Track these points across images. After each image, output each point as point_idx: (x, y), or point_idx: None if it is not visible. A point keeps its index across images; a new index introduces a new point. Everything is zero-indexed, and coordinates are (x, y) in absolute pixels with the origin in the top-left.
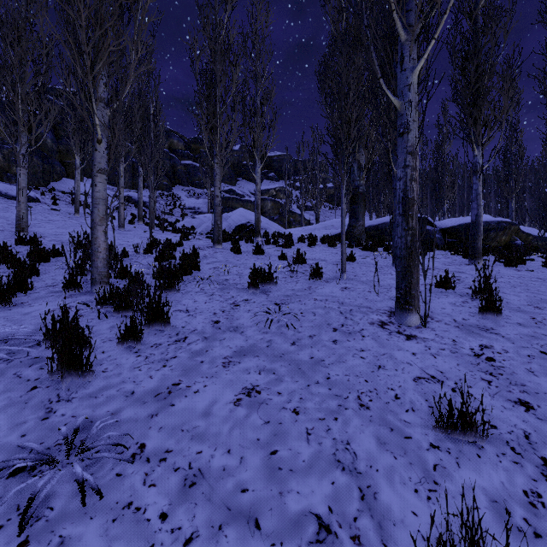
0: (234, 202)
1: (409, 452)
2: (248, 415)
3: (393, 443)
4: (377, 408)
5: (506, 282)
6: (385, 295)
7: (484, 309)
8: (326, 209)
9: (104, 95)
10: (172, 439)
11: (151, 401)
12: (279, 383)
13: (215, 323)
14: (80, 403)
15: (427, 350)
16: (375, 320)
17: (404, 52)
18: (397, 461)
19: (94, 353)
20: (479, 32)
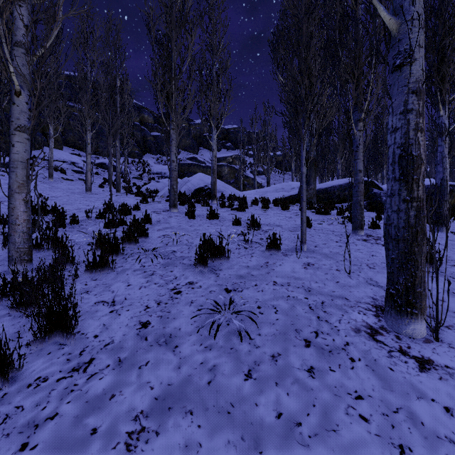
0: (195, 168)
1: None
2: None
3: None
4: None
5: None
6: (359, 276)
7: None
8: (276, 174)
9: (25, 39)
10: None
11: None
12: None
13: (143, 327)
14: None
15: None
16: (360, 323)
17: None
18: None
19: None
20: None
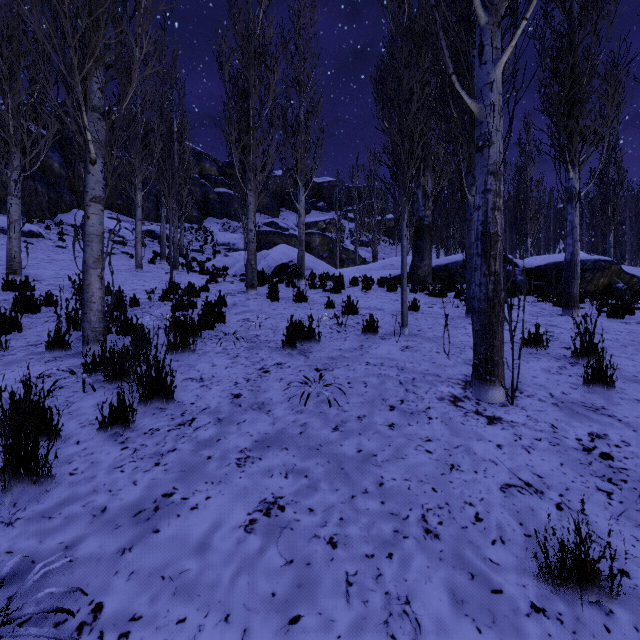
0: (276, 237)
1: (500, 620)
2: (262, 550)
3: (475, 601)
4: (450, 538)
5: (613, 339)
6: (458, 357)
7: (590, 380)
8: (386, 245)
9: (100, 103)
10: (144, 595)
11: (127, 524)
12: (312, 492)
13: (235, 397)
14: (25, 529)
15: (517, 441)
16: (445, 393)
17: (484, 39)
18: (481, 638)
19: (65, 444)
20: (575, 24)
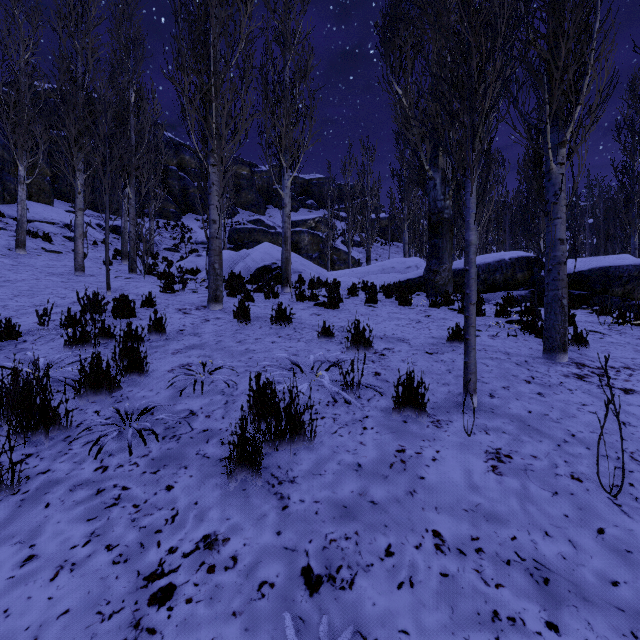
0: (261, 236)
1: None
2: None
3: None
4: None
5: None
6: (639, 501)
7: None
8: (378, 245)
9: None
10: None
11: None
12: None
13: None
14: None
15: None
16: None
17: None
18: None
19: None
20: None
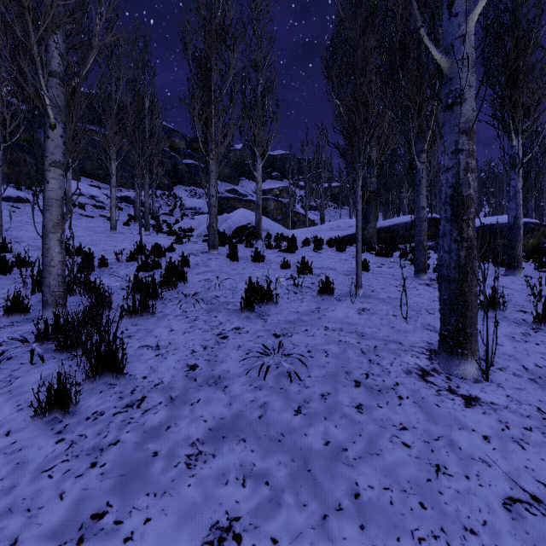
0: (236, 202)
1: None
2: None
3: None
4: None
5: None
6: (416, 321)
7: None
8: (331, 209)
9: (60, 68)
10: None
11: None
12: (275, 510)
13: (191, 369)
14: None
15: (505, 431)
16: (412, 365)
17: None
18: None
19: None
20: None
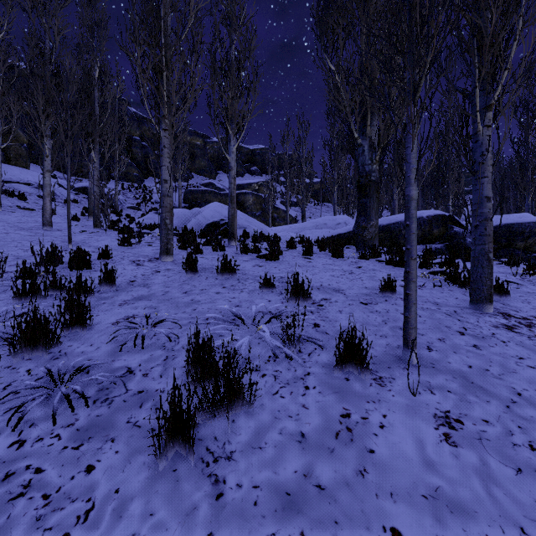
0: (211, 196)
1: None
2: None
3: None
4: None
5: None
6: None
7: None
8: (311, 205)
9: None
10: None
11: None
12: None
13: None
14: None
15: None
16: None
17: None
18: None
19: None
20: None
